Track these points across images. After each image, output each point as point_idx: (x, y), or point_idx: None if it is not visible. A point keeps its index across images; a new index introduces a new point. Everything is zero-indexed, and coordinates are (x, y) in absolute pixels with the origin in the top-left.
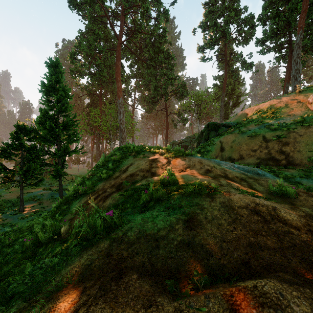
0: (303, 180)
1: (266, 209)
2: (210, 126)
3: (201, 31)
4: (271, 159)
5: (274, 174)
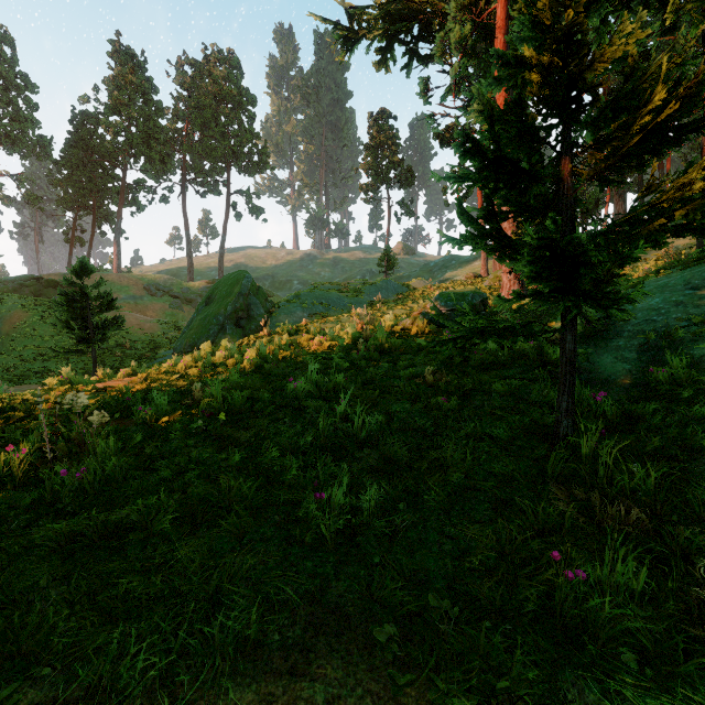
0: None
1: None
2: (49, 282)
3: None
4: None
5: None
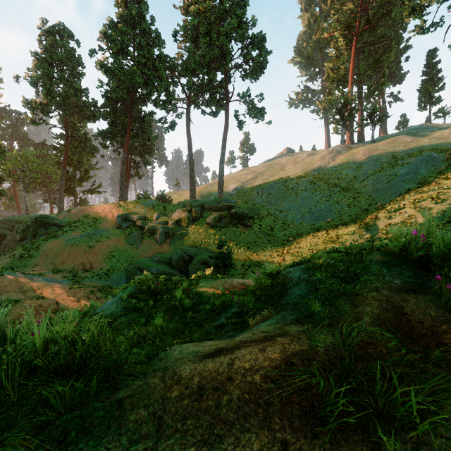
0: (88, 280)
1: (38, 303)
2: (39, 222)
3: (30, 84)
4: (82, 264)
5: (72, 279)
